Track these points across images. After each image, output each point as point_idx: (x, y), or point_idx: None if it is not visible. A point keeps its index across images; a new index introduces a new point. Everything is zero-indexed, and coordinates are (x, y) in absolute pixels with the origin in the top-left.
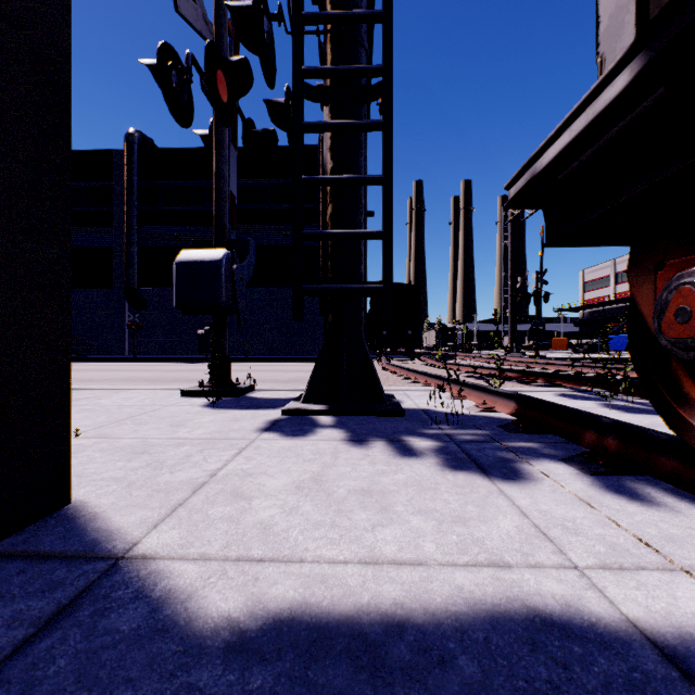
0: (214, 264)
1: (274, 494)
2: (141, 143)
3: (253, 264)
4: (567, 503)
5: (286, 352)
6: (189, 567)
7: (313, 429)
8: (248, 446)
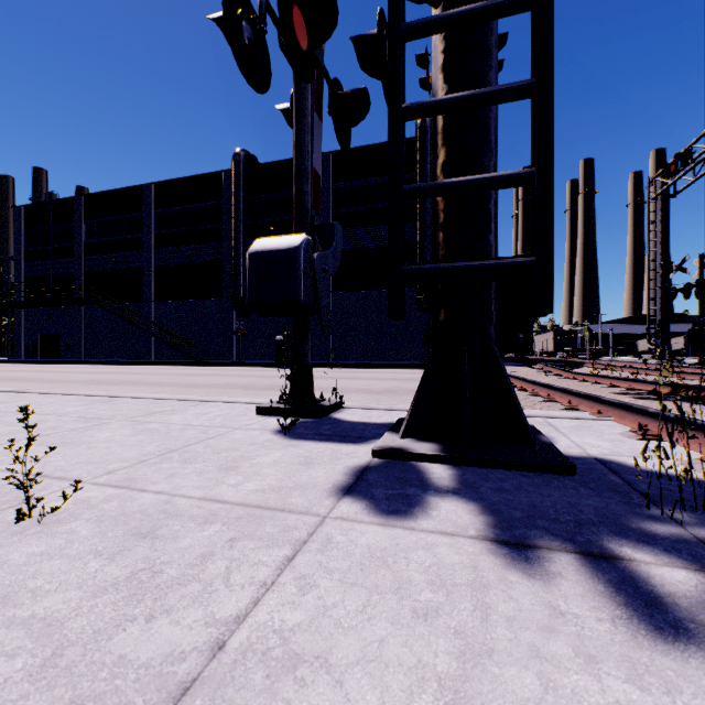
0: (290, 252)
1: None
2: (246, 161)
3: (340, 253)
4: None
5: (380, 358)
6: None
7: (422, 497)
8: (310, 538)
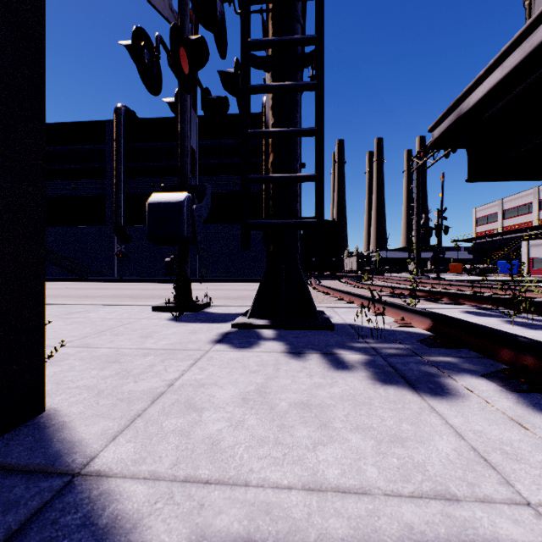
0: (178, 204)
1: (222, 406)
2: (126, 115)
3: (209, 204)
4: (499, 423)
5: (236, 274)
6: (138, 488)
7: (257, 341)
8: (202, 357)
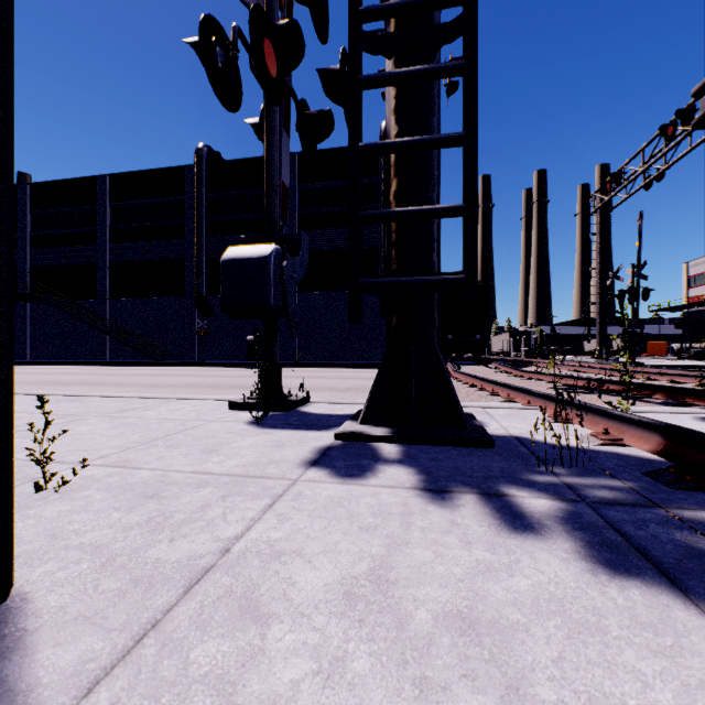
0: (261, 261)
1: (306, 612)
2: (209, 157)
3: (306, 261)
4: None
5: (346, 357)
6: None
7: (373, 465)
8: (285, 493)
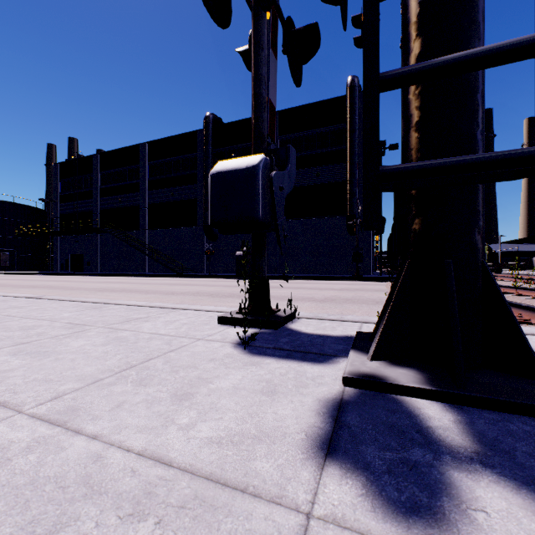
0: (249, 171)
1: None
2: (214, 122)
3: (294, 175)
4: None
5: (317, 271)
6: None
7: (439, 471)
8: None
